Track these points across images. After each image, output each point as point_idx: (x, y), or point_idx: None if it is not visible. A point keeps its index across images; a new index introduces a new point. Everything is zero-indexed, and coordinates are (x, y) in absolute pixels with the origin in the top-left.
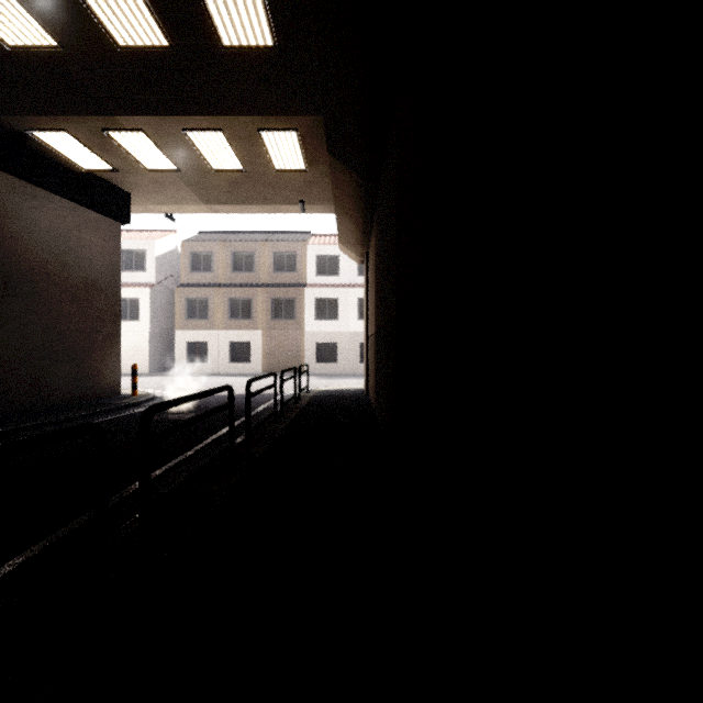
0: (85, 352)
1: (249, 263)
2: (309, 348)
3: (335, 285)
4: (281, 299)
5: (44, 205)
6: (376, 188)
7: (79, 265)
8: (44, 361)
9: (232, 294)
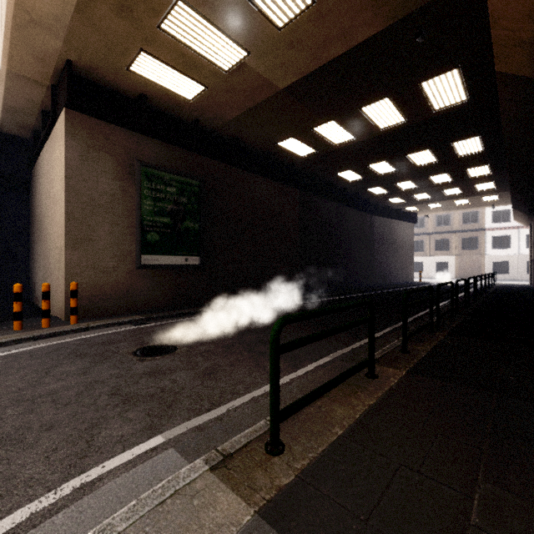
0: (407, 267)
1: (446, 220)
2: (487, 265)
3: (507, 227)
4: (468, 238)
5: (401, 226)
6: (532, 215)
7: (406, 240)
8: (401, 270)
9: (436, 238)
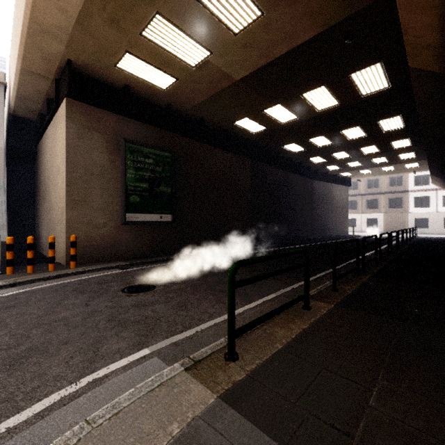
0: (342, 222)
1: (376, 183)
2: (410, 221)
3: (427, 189)
4: (394, 199)
5: (337, 188)
6: None
7: (342, 201)
8: (337, 225)
9: (367, 198)
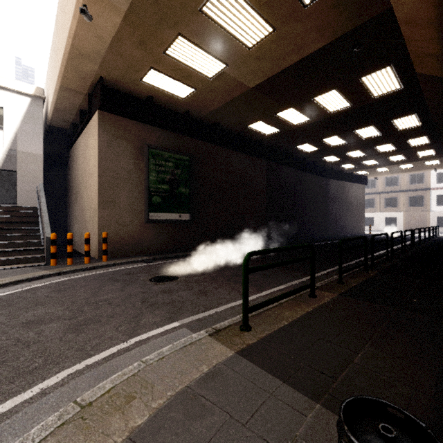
0: (358, 221)
1: (395, 181)
2: (432, 220)
3: None
4: (414, 197)
5: (353, 187)
6: None
7: (358, 199)
8: (353, 224)
9: (386, 196)
